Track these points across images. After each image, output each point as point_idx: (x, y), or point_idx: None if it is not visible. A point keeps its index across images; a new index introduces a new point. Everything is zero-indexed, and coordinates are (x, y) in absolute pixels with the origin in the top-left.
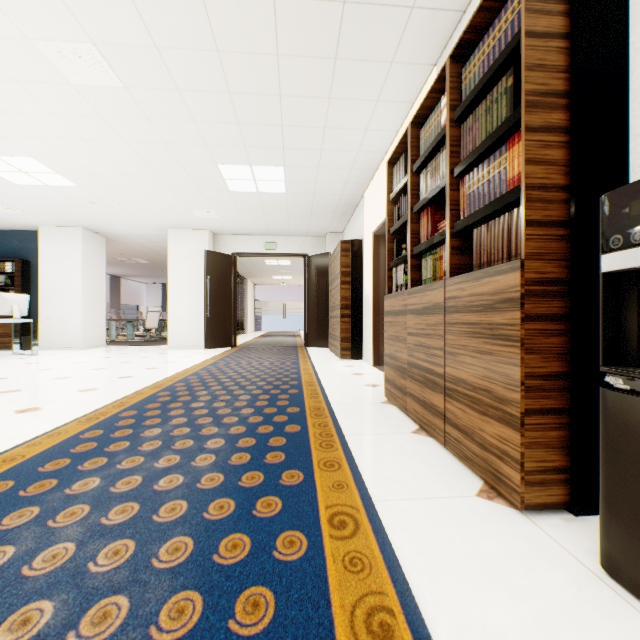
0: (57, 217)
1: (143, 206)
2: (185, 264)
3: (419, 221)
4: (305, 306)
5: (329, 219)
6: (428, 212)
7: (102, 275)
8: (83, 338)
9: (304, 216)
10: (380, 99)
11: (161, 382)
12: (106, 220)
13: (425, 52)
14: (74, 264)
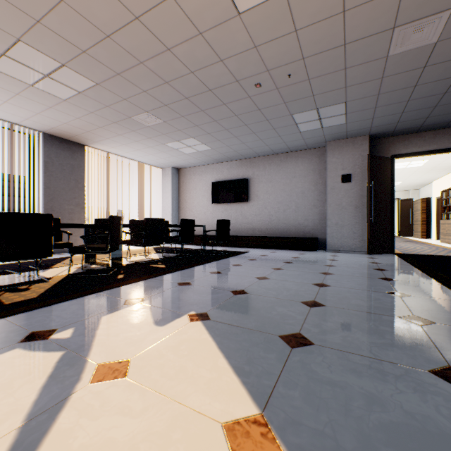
0: None
1: None
2: None
3: (448, 207)
4: (398, 220)
5: (413, 187)
6: (449, 206)
7: None
8: None
9: (401, 187)
10: (438, 173)
11: None
12: None
13: (450, 170)
14: None
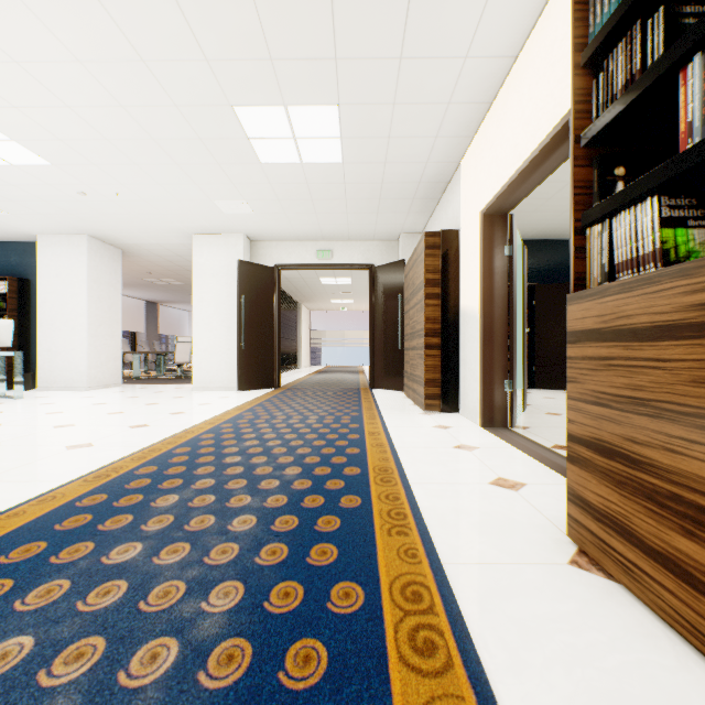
0: (51, 220)
1: (149, 197)
2: (213, 279)
3: None
4: (370, 334)
5: (404, 210)
6: None
7: (116, 296)
8: (89, 376)
9: (369, 206)
10: None
11: (119, 462)
12: (112, 223)
13: None
14: (78, 282)
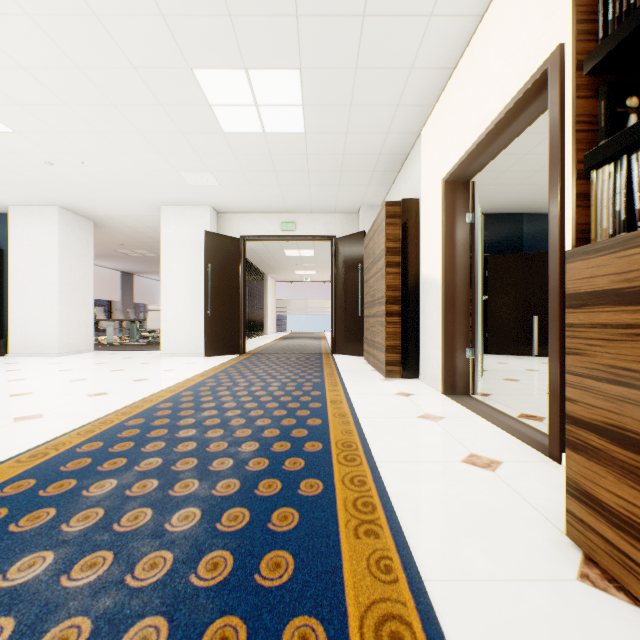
0: (21, 191)
1: (116, 167)
2: (181, 250)
3: None
4: (332, 302)
5: (365, 183)
6: None
7: (88, 266)
8: (60, 342)
9: (331, 178)
10: None
11: (63, 437)
12: (81, 194)
13: None
14: (49, 251)
